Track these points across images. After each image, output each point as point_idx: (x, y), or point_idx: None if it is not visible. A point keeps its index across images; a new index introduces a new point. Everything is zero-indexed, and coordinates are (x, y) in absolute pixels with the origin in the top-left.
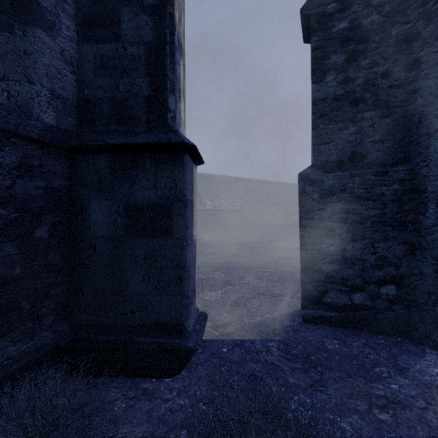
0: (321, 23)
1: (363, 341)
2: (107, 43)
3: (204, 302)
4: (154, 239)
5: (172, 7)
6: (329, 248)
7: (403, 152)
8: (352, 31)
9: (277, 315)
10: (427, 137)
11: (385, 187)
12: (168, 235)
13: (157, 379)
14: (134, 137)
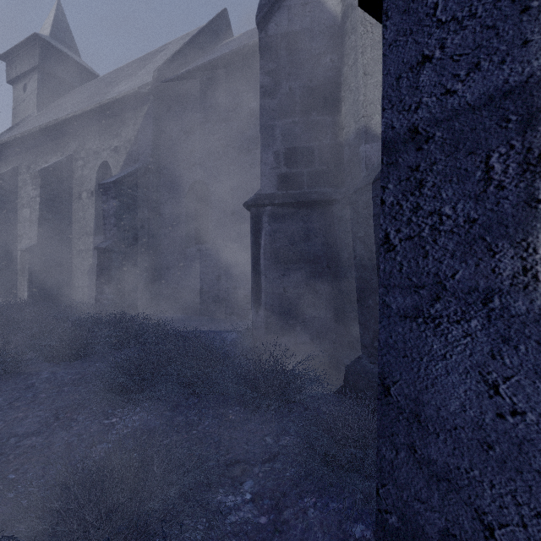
0: None
1: None
2: None
3: None
4: None
5: None
6: None
7: None
8: None
9: None
10: None
11: None
12: None
13: None
14: None
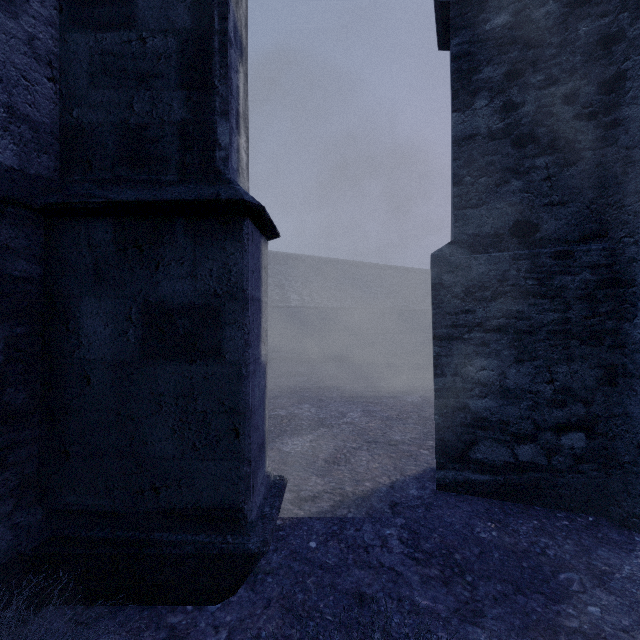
0: (467, 16)
1: (534, 524)
2: (113, 30)
3: (283, 456)
4: (191, 365)
5: None
6: (480, 372)
7: (597, 221)
8: (517, 29)
9: (398, 479)
10: (636, 198)
11: (569, 276)
12: (216, 358)
13: (196, 606)
14: (157, 191)
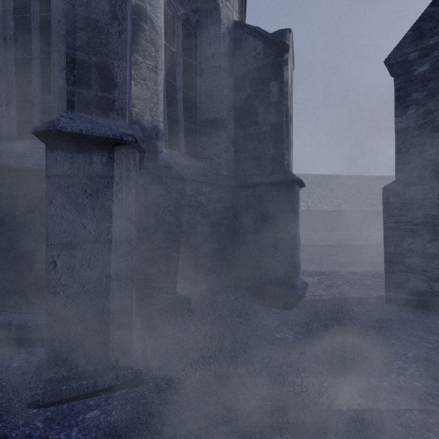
0: (403, 69)
1: (438, 318)
2: (250, 127)
3: None
4: (277, 234)
5: (286, 101)
6: (410, 245)
7: None
8: (432, 72)
9: (364, 296)
10: None
11: None
12: (285, 232)
13: (280, 310)
14: (266, 178)
